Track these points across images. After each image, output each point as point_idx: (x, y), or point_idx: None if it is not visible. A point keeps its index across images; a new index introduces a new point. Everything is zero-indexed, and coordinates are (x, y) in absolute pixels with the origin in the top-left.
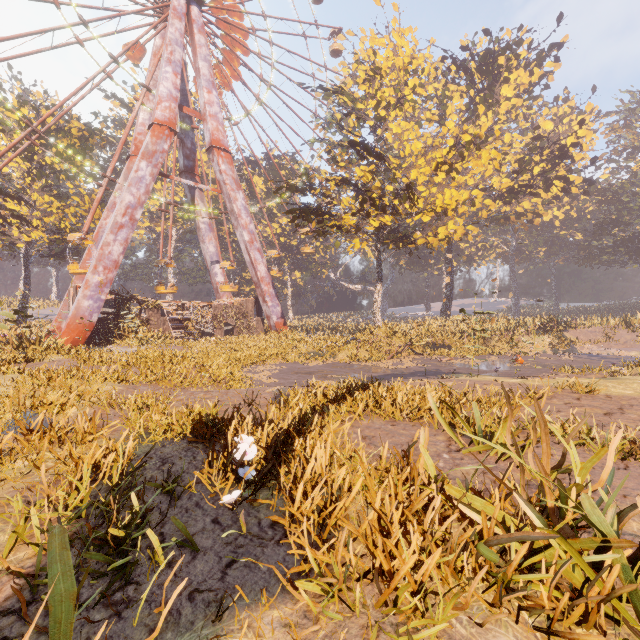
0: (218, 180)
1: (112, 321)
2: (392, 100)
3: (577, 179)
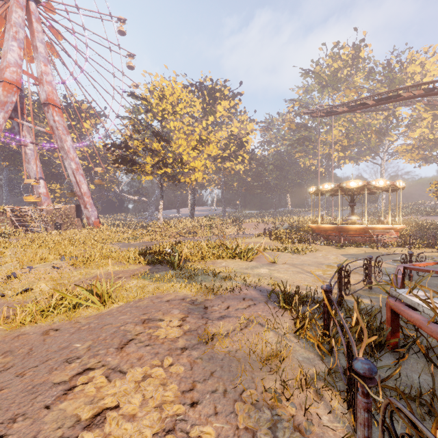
0: (51, 125)
1: None
2: (170, 110)
3: (247, 157)
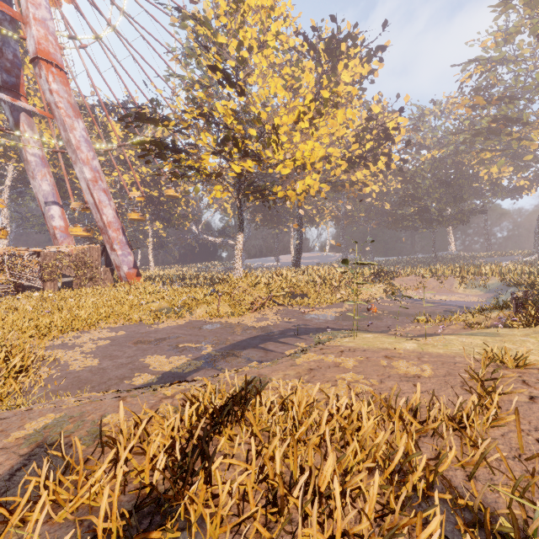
0: (48, 102)
1: None
2: (255, 43)
3: (396, 157)
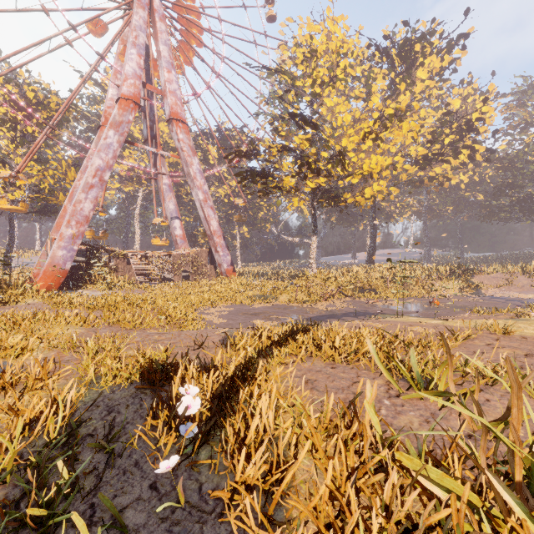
0: (176, 147)
1: (84, 268)
2: (326, 79)
3: (481, 148)
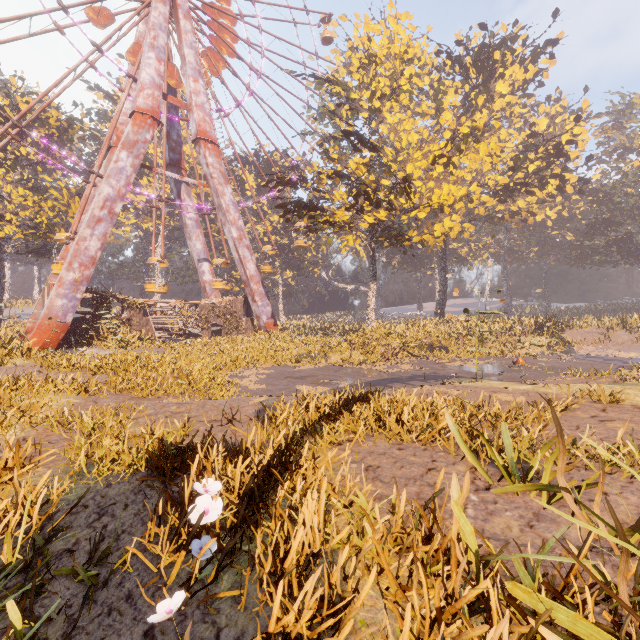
0: (205, 174)
1: (90, 321)
2: (387, 90)
3: (572, 177)
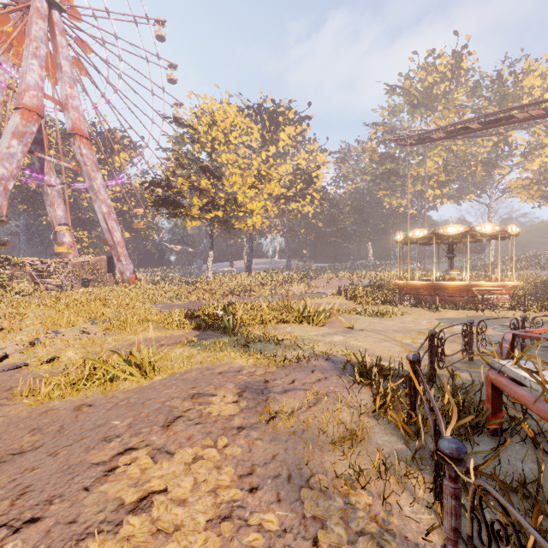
0: (78, 160)
1: None
2: (222, 140)
3: (317, 196)
